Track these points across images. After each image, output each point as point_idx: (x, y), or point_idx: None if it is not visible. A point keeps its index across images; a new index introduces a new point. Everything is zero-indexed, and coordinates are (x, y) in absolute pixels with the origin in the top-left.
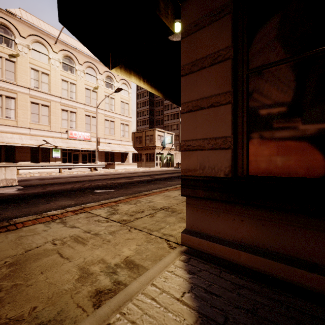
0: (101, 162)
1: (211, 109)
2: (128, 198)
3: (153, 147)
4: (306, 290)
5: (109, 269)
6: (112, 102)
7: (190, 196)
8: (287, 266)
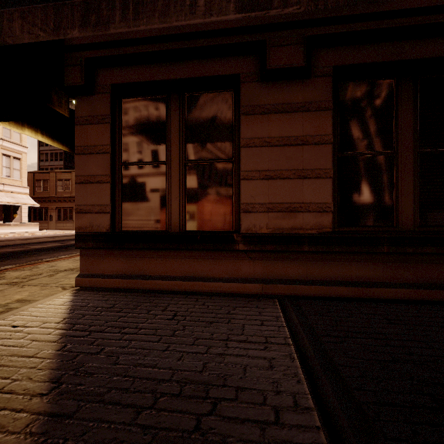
0: None
1: (98, 184)
2: (19, 266)
3: (71, 198)
4: (146, 290)
5: (1, 305)
6: None
7: (83, 248)
8: (138, 280)
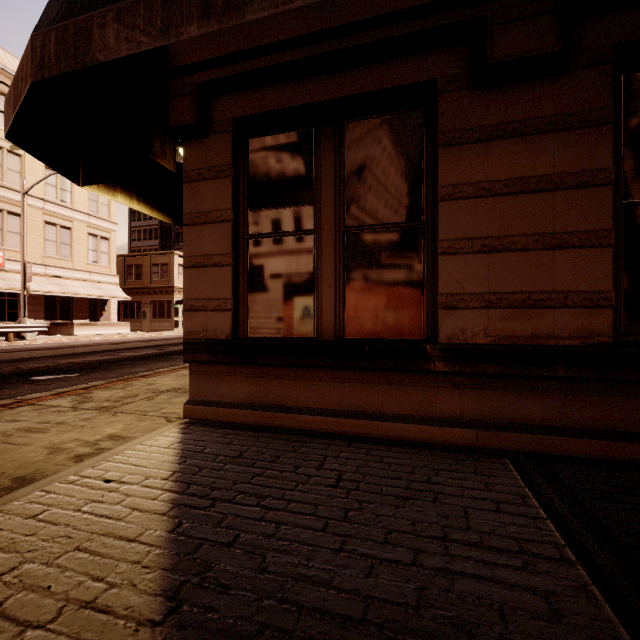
0: (34, 321)
1: (214, 268)
2: (110, 382)
3: (169, 288)
4: (284, 428)
5: (89, 443)
6: (65, 185)
7: (193, 362)
8: (272, 413)
